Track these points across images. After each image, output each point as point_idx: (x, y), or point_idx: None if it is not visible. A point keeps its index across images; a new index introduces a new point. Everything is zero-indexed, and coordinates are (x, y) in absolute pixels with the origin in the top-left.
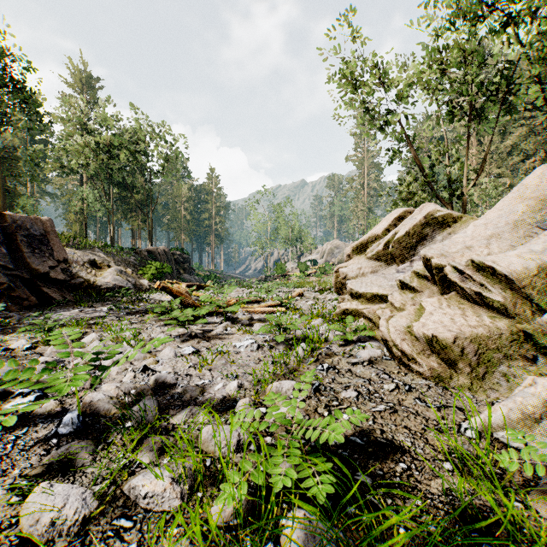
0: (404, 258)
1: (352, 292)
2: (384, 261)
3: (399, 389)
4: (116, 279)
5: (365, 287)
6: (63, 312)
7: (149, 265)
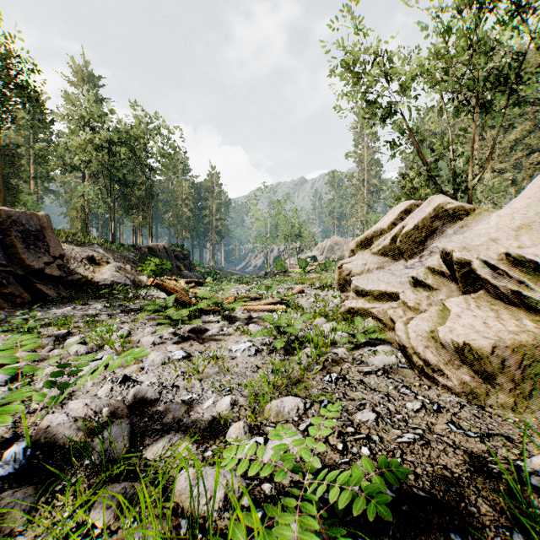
0: (413, 253)
1: (358, 290)
2: (390, 256)
3: (426, 409)
4: (114, 276)
5: (371, 284)
6: (55, 309)
7: (149, 261)
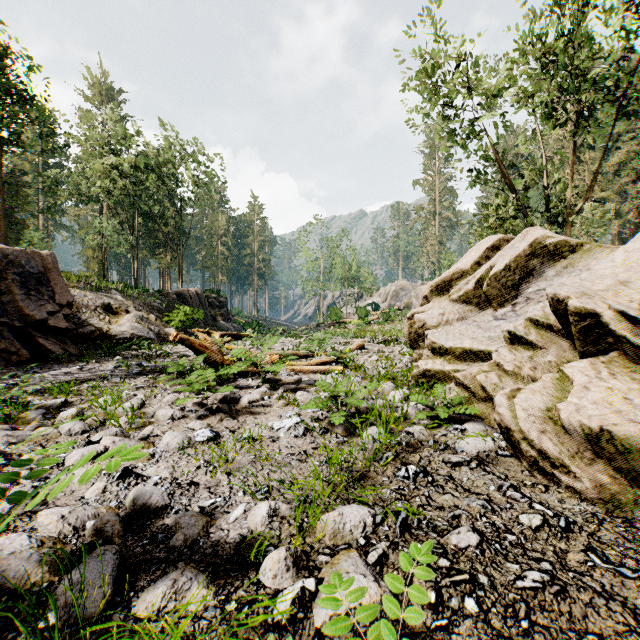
0: (504, 300)
1: (434, 347)
2: (474, 304)
3: (550, 526)
4: (135, 328)
5: (452, 340)
6: (58, 370)
7: (177, 310)
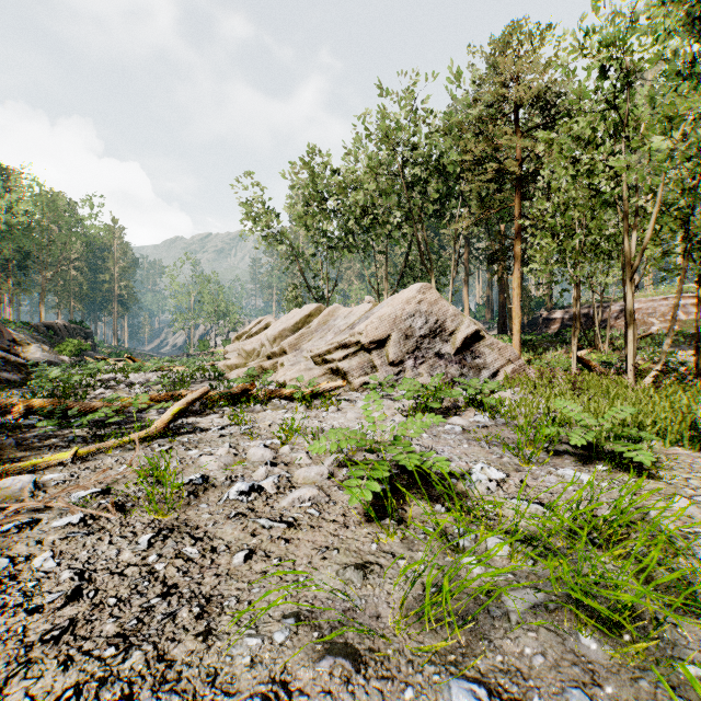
0: None
1: (227, 358)
2: None
3: None
4: (45, 355)
5: (232, 356)
6: None
7: (67, 342)
